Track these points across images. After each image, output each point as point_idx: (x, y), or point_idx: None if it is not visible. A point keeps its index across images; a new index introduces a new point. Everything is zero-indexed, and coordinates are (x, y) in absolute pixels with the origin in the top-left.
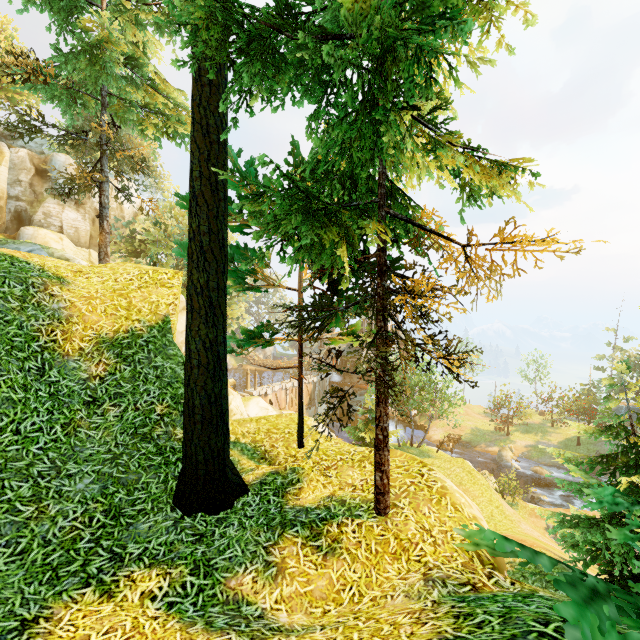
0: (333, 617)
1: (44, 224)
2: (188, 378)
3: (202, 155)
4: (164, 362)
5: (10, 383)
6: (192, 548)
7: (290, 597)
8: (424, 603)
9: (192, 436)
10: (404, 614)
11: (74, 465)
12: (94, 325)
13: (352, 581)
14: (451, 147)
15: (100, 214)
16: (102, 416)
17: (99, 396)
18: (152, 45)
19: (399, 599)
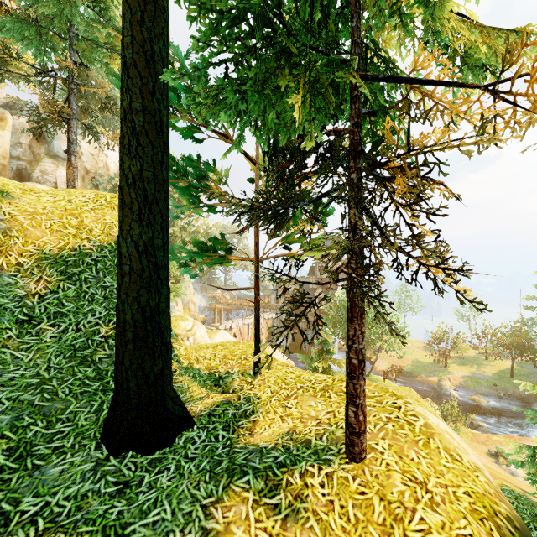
0: None
1: (41, 180)
2: (118, 288)
3: (134, 16)
4: (114, 282)
5: None
6: (107, 505)
7: None
8: None
9: (122, 358)
10: None
11: None
12: (36, 240)
13: None
14: None
15: (68, 149)
16: (36, 336)
17: (36, 315)
18: None
19: None
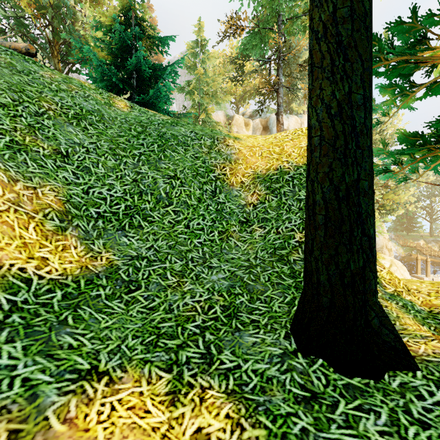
0: None
1: None
2: (307, 167)
3: None
4: None
5: (188, 193)
6: (290, 408)
7: None
8: None
9: (312, 246)
10: None
11: (216, 261)
12: (252, 165)
13: None
14: None
15: (277, 112)
16: (250, 233)
17: (251, 219)
18: None
19: None
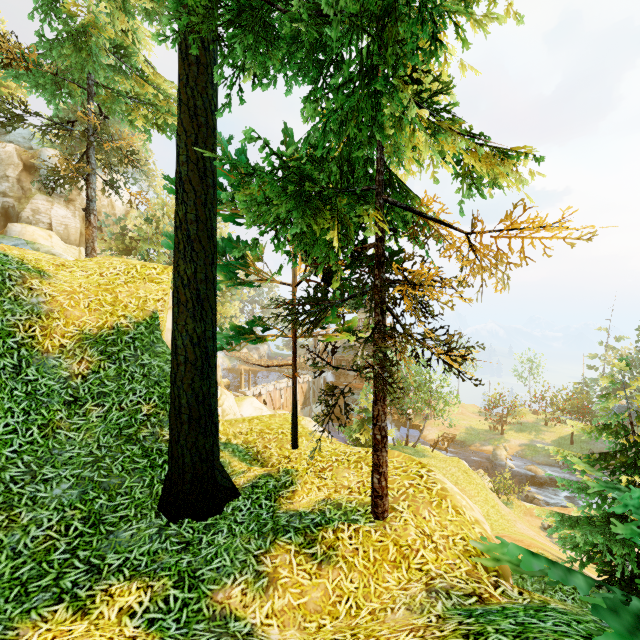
0: (329, 633)
1: (32, 221)
2: (174, 376)
3: (189, 138)
4: (151, 360)
5: None
6: (177, 558)
7: (282, 611)
8: (428, 618)
9: (178, 437)
10: (407, 631)
11: (51, 469)
12: (76, 321)
13: (349, 592)
14: (452, 133)
15: (87, 207)
16: (84, 417)
17: (81, 395)
18: (141, 34)
19: (400, 613)
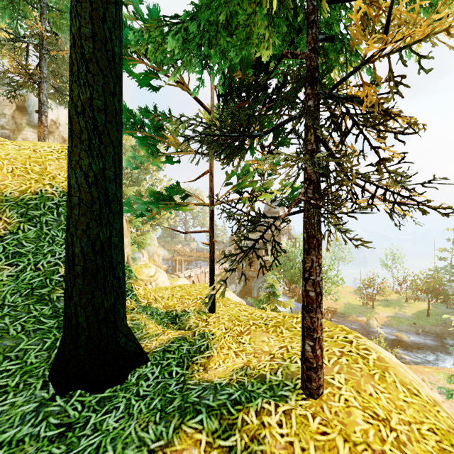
0: None
1: None
2: (67, 221)
3: None
4: None
5: None
6: (44, 452)
7: None
8: None
9: (71, 293)
10: None
11: None
12: None
13: None
14: None
15: (39, 109)
16: None
17: None
18: None
19: None
